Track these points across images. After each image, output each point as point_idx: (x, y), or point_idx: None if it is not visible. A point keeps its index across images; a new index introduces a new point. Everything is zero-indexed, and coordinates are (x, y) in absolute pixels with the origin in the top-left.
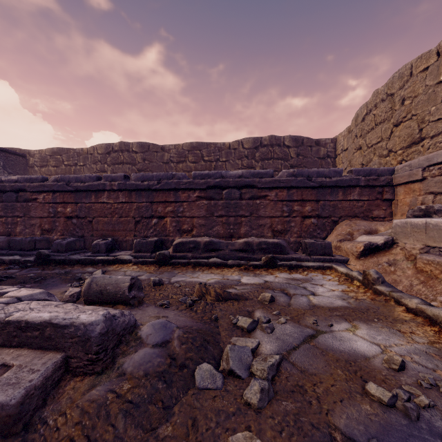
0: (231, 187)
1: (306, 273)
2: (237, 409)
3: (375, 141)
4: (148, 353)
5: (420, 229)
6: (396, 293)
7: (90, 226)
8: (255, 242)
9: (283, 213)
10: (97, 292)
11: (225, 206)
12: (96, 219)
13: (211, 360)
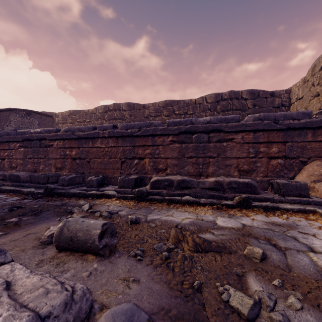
0: (200, 132)
1: (285, 216)
2: None
3: None
4: None
5: None
6: None
7: (88, 165)
8: (225, 181)
9: (249, 154)
10: (68, 238)
11: (195, 148)
12: (92, 160)
13: None
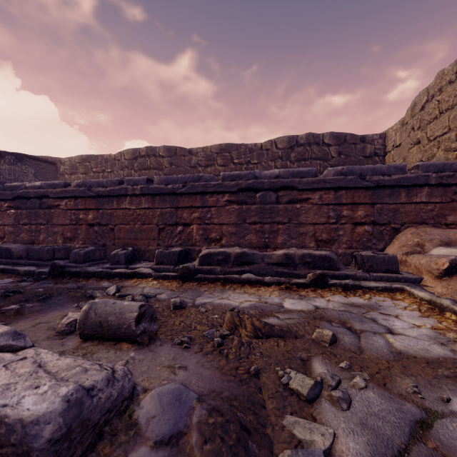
0: (265, 189)
1: (368, 296)
2: None
3: (439, 132)
4: None
5: None
6: None
7: (112, 234)
8: (297, 254)
9: (329, 219)
10: (96, 324)
11: (259, 211)
12: (118, 226)
13: None
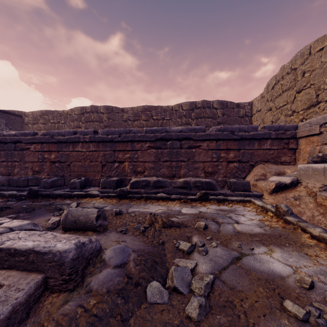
0: (173, 139)
1: (231, 205)
2: (180, 321)
3: (282, 104)
4: (110, 273)
5: (320, 172)
6: (302, 223)
7: (69, 169)
8: (191, 181)
9: (213, 159)
10: (72, 221)
11: (169, 153)
12: (73, 163)
13: (159, 278)
